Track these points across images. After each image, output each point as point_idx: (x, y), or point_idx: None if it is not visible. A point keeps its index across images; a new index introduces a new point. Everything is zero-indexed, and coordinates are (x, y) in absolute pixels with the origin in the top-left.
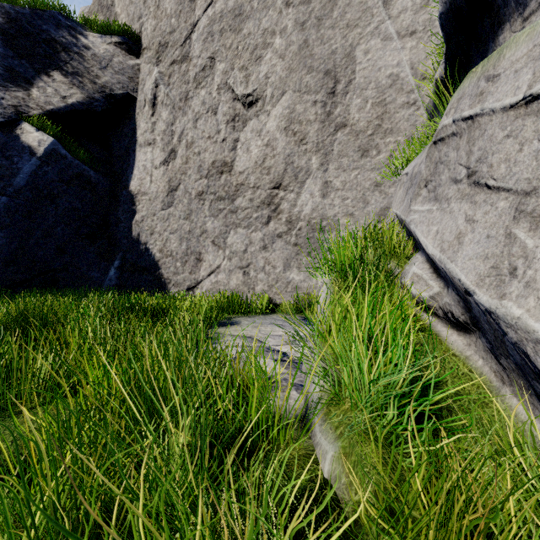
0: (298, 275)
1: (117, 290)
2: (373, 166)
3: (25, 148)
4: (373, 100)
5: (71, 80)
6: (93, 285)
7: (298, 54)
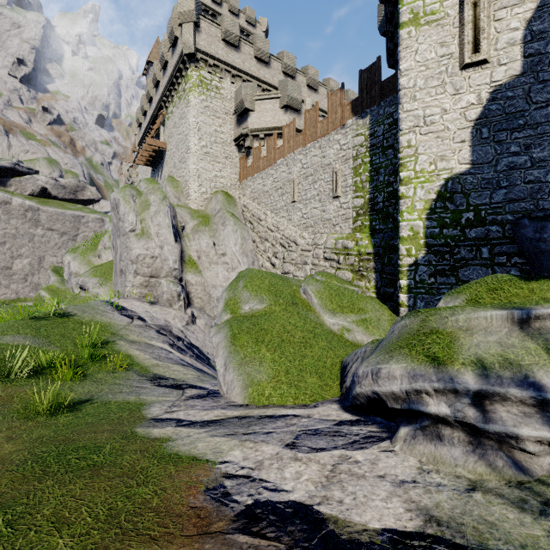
0: (33, 294)
1: None
2: None
3: None
4: (49, 265)
5: None
6: None
7: (33, 252)
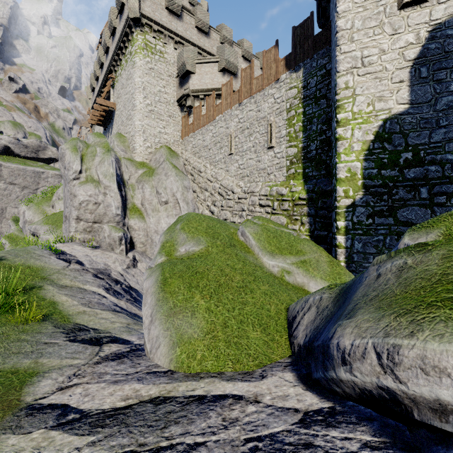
0: None
1: None
2: None
3: None
4: (11, 215)
5: None
6: None
7: None
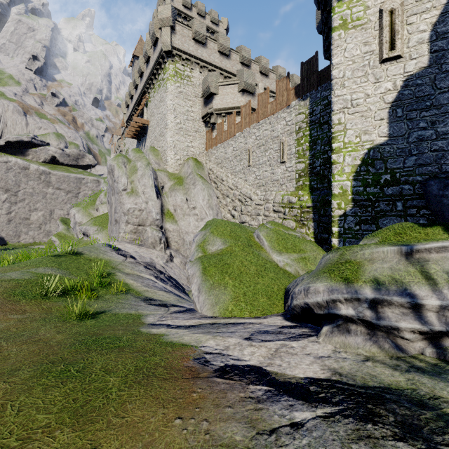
0: (45, 239)
1: None
2: None
3: None
4: (58, 216)
5: None
6: None
7: (45, 206)
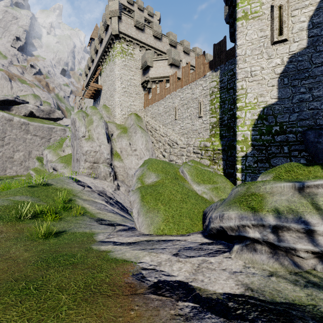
0: (25, 172)
1: None
2: None
3: None
4: (34, 156)
5: None
6: None
7: (25, 148)
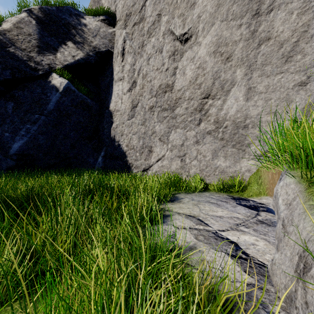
0: (224, 162)
1: (103, 170)
2: (297, 69)
3: (53, 87)
4: (298, 10)
5: (77, 46)
6: (90, 166)
7: None
